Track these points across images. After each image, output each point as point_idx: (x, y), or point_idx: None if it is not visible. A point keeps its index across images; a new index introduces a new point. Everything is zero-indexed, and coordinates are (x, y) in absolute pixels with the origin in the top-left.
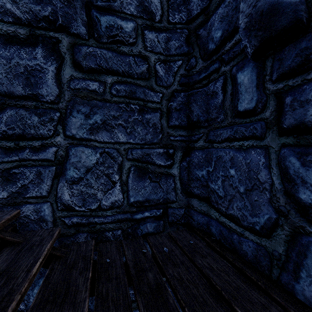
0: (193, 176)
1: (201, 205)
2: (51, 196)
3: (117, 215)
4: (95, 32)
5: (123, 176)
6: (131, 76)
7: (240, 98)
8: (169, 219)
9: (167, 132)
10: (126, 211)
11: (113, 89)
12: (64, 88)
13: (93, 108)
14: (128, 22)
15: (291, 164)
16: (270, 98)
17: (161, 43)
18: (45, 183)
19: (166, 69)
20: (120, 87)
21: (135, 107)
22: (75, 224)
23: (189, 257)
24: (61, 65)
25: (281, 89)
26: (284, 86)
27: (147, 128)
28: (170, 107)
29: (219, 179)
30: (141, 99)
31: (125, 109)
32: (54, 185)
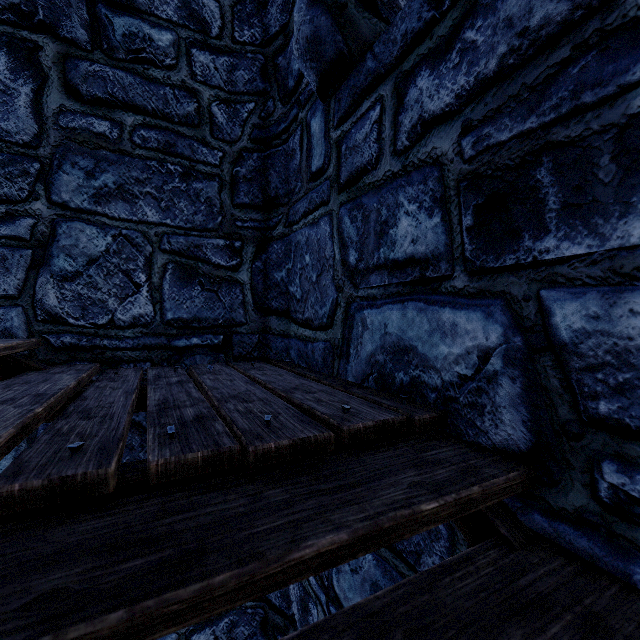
0: (271, 282)
1: (280, 324)
2: (24, 298)
3: (144, 338)
4: (105, 41)
5: (153, 276)
6: (169, 119)
7: (313, 155)
8: (234, 351)
9: (232, 215)
10: (159, 333)
11: (137, 136)
12: (48, 125)
13: (101, 162)
14: (164, 31)
15: (345, 225)
16: (333, 150)
17: (221, 71)
18: (14, 275)
19: (230, 114)
20: (148, 135)
21: (176, 168)
22: (69, 346)
23: (242, 373)
24: (42, 86)
25: (340, 137)
26: (342, 133)
27: (196, 204)
28: (237, 174)
29: (297, 275)
30: (185, 156)
31: (157, 170)
32: (31, 280)
